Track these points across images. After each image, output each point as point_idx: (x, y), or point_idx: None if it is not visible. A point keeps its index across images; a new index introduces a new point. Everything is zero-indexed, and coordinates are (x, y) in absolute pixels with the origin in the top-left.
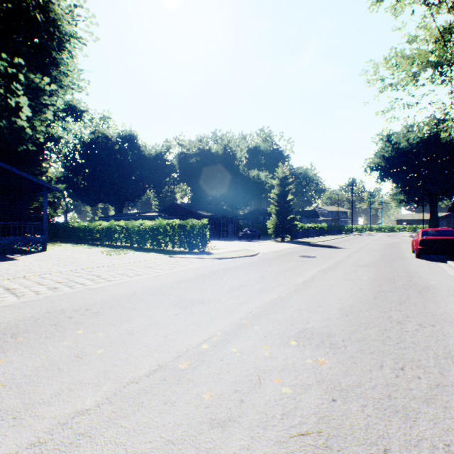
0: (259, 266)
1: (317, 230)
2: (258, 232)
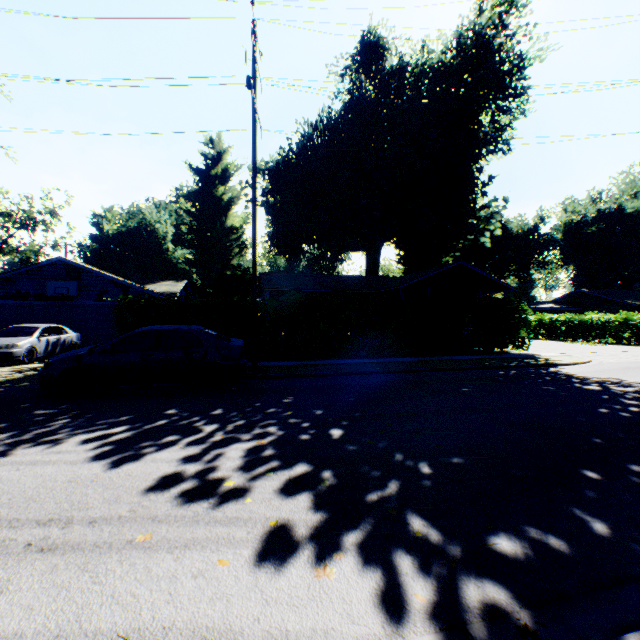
0: None
1: None
2: None
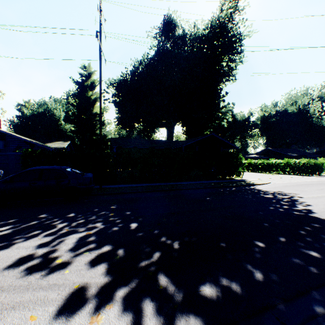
0: None
1: None
2: None
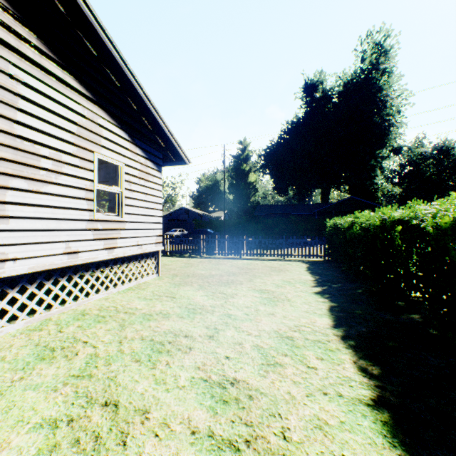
0: None
1: None
2: None
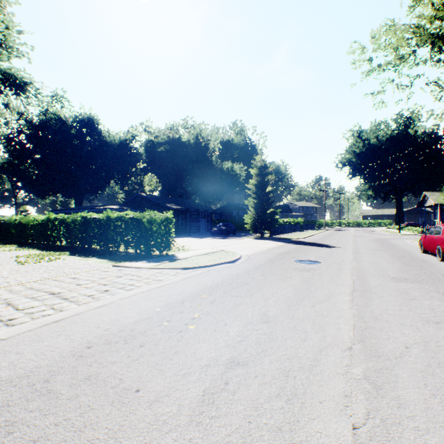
0: (250, 284)
1: (294, 225)
2: (234, 227)
